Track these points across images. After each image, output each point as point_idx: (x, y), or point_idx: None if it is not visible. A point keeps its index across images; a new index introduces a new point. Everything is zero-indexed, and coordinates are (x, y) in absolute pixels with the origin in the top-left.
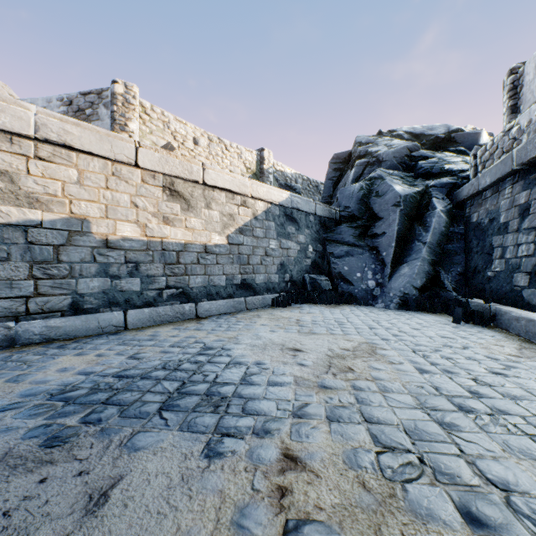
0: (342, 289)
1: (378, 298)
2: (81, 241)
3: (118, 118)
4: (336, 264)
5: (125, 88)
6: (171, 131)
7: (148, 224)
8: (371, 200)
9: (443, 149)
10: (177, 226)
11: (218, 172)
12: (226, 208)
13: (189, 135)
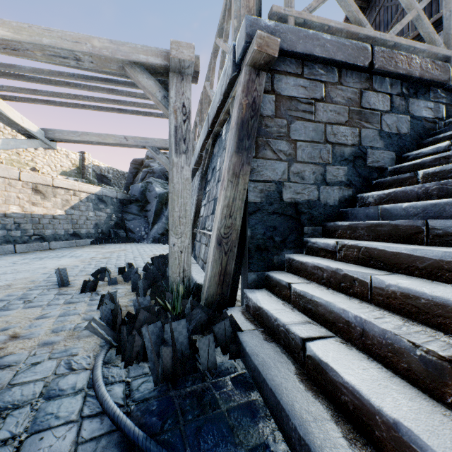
0: (130, 236)
1: (145, 239)
2: None
3: None
4: (128, 224)
5: None
6: None
7: (25, 206)
8: (146, 193)
9: None
10: (39, 206)
11: (60, 179)
12: (65, 197)
13: None
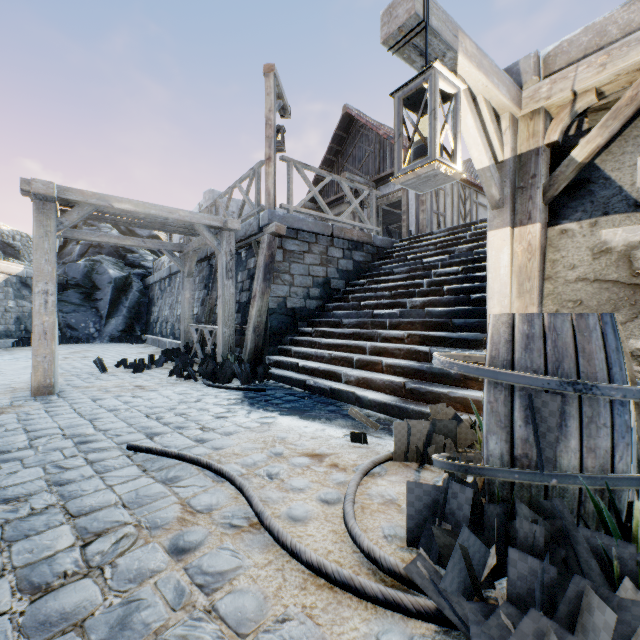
0: (71, 334)
1: (98, 338)
2: None
3: None
4: (66, 318)
5: None
6: None
7: None
8: (94, 276)
9: None
10: None
11: None
12: None
13: None
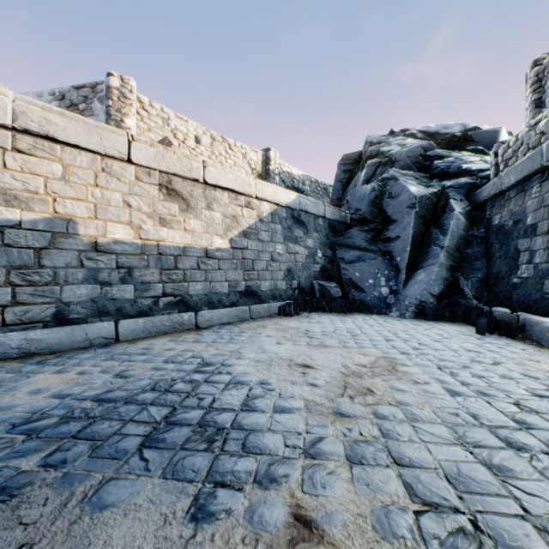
0: (353, 296)
1: (393, 306)
2: (67, 244)
3: (113, 113)
4: (346, 270)
5: (121, 81)
6: (171, 128)
7: (143, 226)
8: (384, 202)
9: (459, 148)
10: (175, 228)
11: (220, 170)
12: (229, 209)
13: (191, 133)
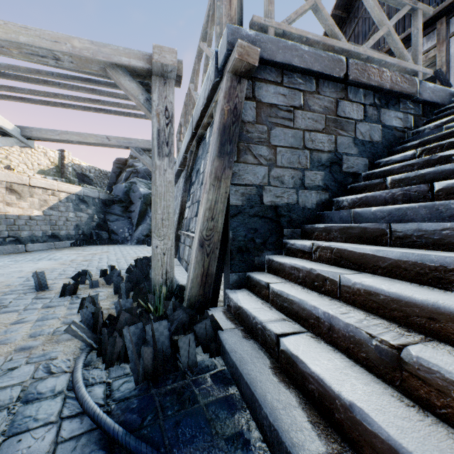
0: (113, 237)
1: (129, 241)
2: None
3: None
4: (110, 225)
5: None
6: None
7: None
8: (130, 194)
9: None
10: (14, 207)
11: (38, 179)
12: (43, 197)
13: None
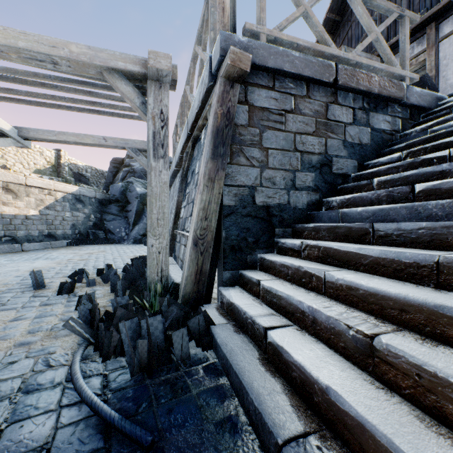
0: (109, 237)
1: (126, 240)
2: None
3: None
4: (107, 224)
5: None
6: None
7: None
8: (127, 193)
9: None
10: (10, 206)
11: (34, 178)
12: (39, 196)
13: None
